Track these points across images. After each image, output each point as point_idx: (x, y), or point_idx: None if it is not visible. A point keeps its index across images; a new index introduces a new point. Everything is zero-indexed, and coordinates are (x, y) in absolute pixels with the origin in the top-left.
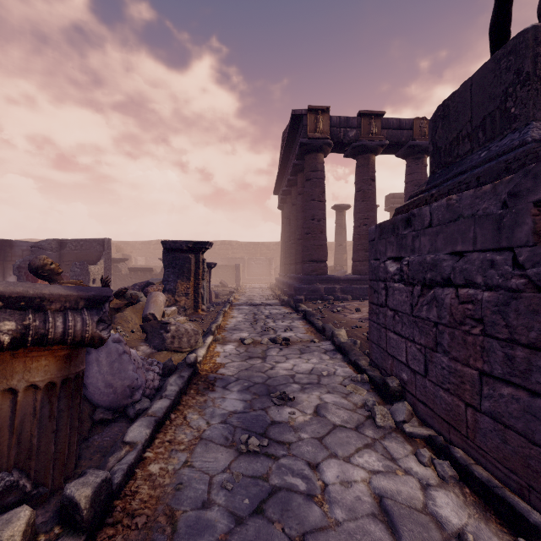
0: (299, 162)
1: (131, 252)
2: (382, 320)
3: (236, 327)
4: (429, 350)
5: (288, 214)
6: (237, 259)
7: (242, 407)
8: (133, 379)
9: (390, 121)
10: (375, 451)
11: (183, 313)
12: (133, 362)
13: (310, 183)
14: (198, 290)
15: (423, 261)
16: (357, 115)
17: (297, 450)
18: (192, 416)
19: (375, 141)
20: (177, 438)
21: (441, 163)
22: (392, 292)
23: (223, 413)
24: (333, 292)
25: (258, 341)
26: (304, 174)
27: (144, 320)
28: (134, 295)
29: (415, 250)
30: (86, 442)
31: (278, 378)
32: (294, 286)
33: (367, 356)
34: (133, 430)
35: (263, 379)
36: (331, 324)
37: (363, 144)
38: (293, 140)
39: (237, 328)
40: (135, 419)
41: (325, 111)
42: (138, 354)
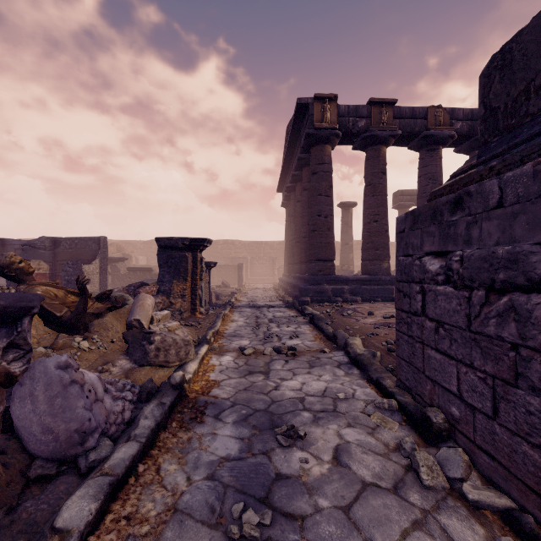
0: (304, 156)
1: (132, 251)
2: (416, 333)
3: (236, 333)
4: (502, 382)
5: (293, 211)
6: (239, 258)
7: (237, 450)
8: (84, 420)
9: (403, 110)
10: (430, 536)
11: (179, 316)
12: (86, 394)
13: (317, 177)
14: (195, 291)
15: (489, 256)
16: (366, 103)
17: (314, 533)
18: (168, 466)
19: (387, 131)
20: (140, 509)
21: (499, 128)
22: (434, 297)
23: (211, 461)
24: (341, 293)
25: (260, 351)
26: (310, 168)
27: (129, 327)
28: (120, 298)
29: (472, 241)
30: (12, 514)
31: (284, 402)
32: (299, 287)
33: (391, 372)
34: (70, 506)
35: (265, 405)
36: (343, 330)
37: (374, 135)
38: (298, 133)
39: (237, 334)
40: (88, 474)
41: (333, 99)
42: (113, 371)
